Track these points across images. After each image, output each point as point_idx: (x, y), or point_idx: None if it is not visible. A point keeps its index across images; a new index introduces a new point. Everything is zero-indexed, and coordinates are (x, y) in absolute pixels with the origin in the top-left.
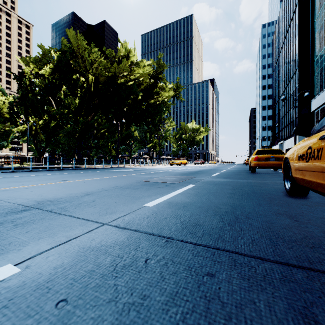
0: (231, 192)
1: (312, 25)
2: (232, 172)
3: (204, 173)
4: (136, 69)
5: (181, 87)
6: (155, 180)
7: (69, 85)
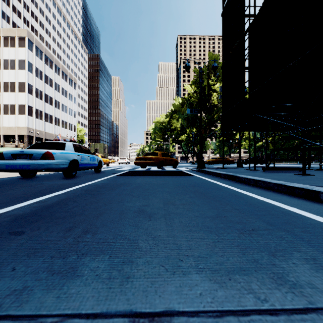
0: None
1: None
2: None
3: None
4: None
5: None
6: None
7: None
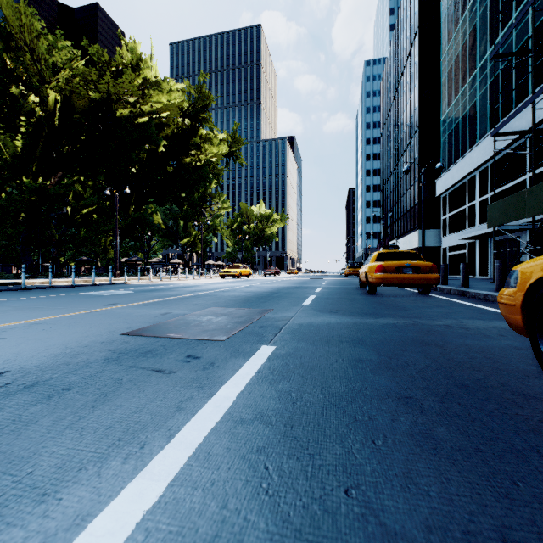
0: (397, 387)
1: (436, 67)
2: (336, 293)
3: (286, 297)
4: (155, 94)
5: (241, 140)
6: (167, 326)
7: (1, 106)
